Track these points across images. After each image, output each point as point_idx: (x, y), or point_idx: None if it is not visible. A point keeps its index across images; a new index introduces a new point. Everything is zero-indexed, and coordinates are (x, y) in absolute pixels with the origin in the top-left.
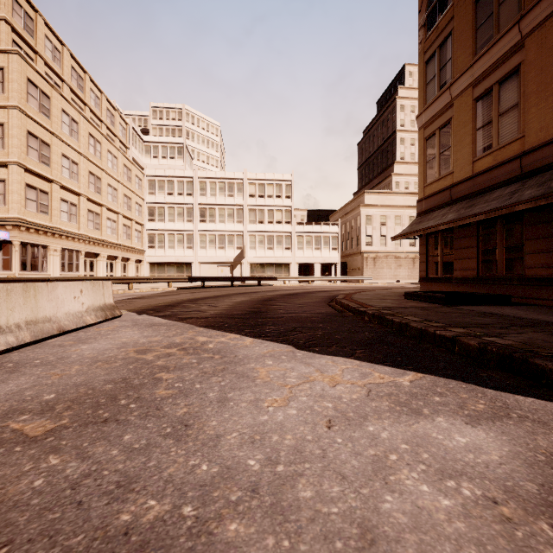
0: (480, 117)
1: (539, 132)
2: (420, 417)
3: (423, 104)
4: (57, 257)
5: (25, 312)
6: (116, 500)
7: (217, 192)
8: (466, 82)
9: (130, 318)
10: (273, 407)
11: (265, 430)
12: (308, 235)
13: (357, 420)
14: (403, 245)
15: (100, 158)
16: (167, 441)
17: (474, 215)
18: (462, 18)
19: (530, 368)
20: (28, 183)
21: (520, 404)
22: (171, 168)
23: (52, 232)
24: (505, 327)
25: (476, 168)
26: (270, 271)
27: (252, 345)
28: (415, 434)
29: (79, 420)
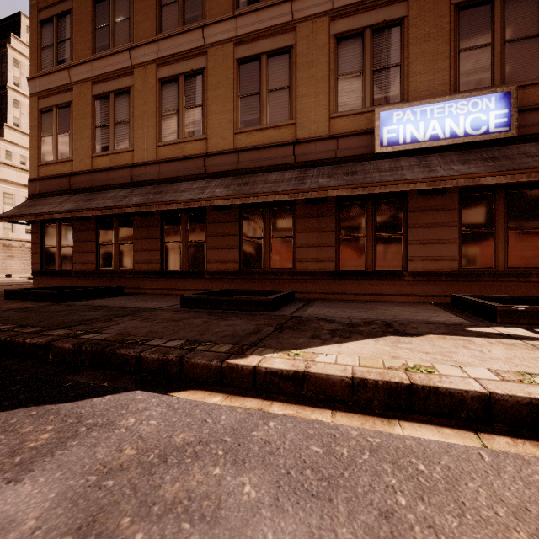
0: (99, 117)
1: (144, 152)
2: None
3: (38, 69)
4: None
5: None
6: None
7: None
8: (86, 74)
9: None
10: None
11: None
12: None
13: None
14: (18, 232)
15: None
16: None
17: (92, 209)
18: (82, 6)
19: (118, 359)
20: None
21: (95, 409)
22: None
23: None
24: (109, 320)
25: (96, 164)
26: None
27: None
28: None
29: None
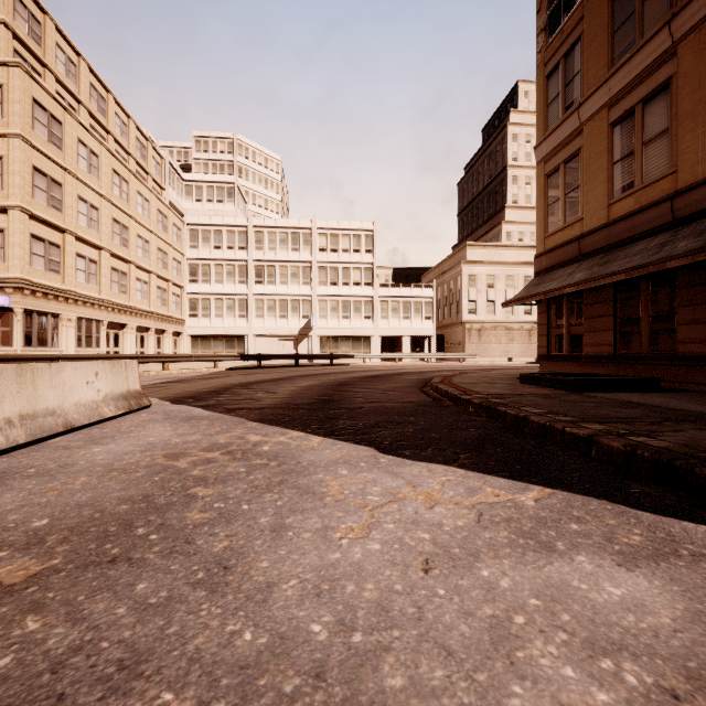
0: (618, 147)
1: (696, 166)
2: (553, 555)
3: (544, 131)
4: (71, 329)
5: (19, 403)
6: (114, 692)
7: (277, 245)
8: (599, 102)
9: (161, 409)
10: (348, 539)
11: (336, 576)
12: (394, 300)
13: (465, 559)
14: (517, 313)
15: (127, 201)
16: (197, 592)
17: (611, 274)
18: (595, 19)
19: (698, 481)
20: (33, 234)
21: (691, 535)
22: (219, 214)
23: (65, 297)
24: (657, 423)
25: (613, 213)
26: (346, 347)
27: (321, 446)
28: (548, 581)
29: (76, 559)
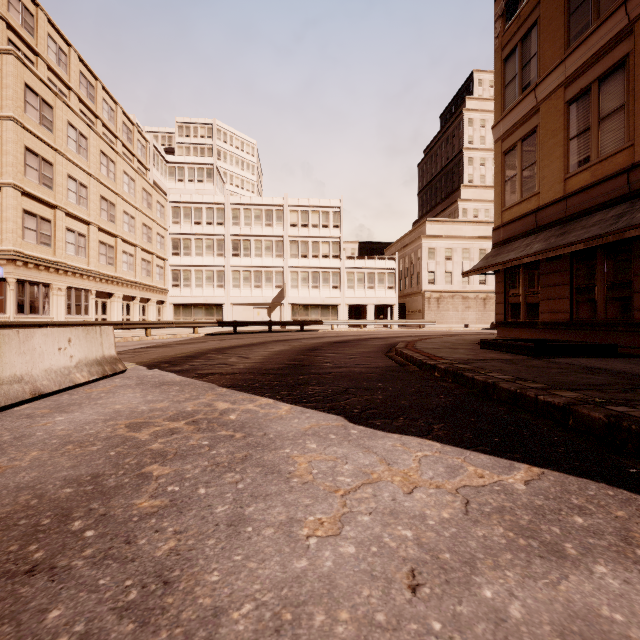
0: (575, 124)
1: None
2: (565, 564)
3: (501, 111)
4: (62, 298)
5: None
6: None
7: (252, 221)
8: (555, 81)
9: (136, 374)
10: (316, 538)
11: (302, 597)
12: (359, 271)
13: (459, 570)
14: (472, 283)
15: (114, 180)
16: (122, 625)
17: (570, 244)
18: (551, 3)
19: None
20: (25, 209)
21: None
22: (199, 193)
23: (55, 268)
24: (630, 390)
25: (569, 186)
26: (315, 314)
27: (289, 415)
28: (570, 608)
29: None
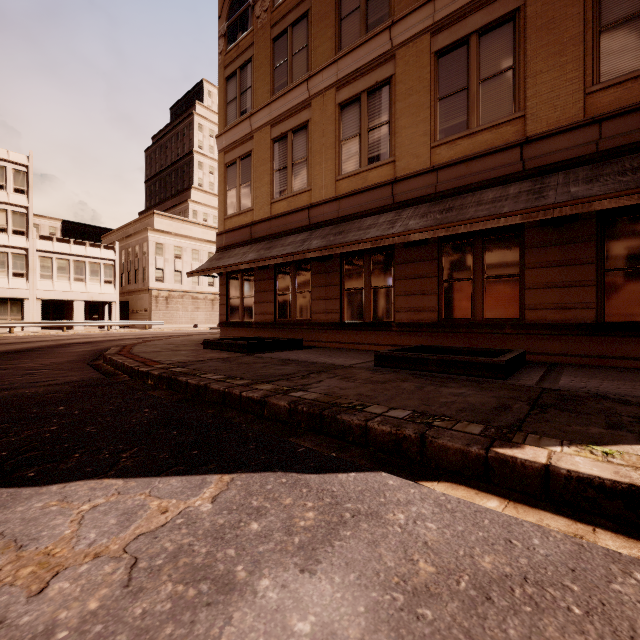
0: (278, 160)
1: (322, 190)
2: (233, 599)
3: (224, 125)
4: None
5: None
6: None
7: None
8: (265, 118)
9: None
10: None
11: None
12: (61, 257)
13: None
14: (202, 285)
15: None
16: None
17: (274, 257)
18: (262, 50)
19: (339, 426)
20: None
21: (347, 490)
22: None
23: None
24: (306, 376)
25: (274, 210)
26: None
27: None
28: None
29: None
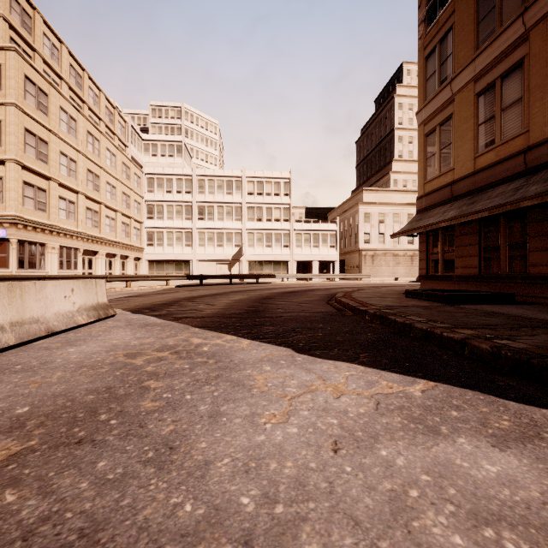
0: (482, 113)
1: (544, 127)
2: (438, 438)
3: (423, 100)
4: (55, 255)
5: (10, 313)
6: None
7: (215, 190)
8: (467, 77)
9: (124, 317)
10: (271, 424)
11: (262, 455)
12: (306, 233)
13: (367, 441)
14: (402, 243)
15: (99, 156)
16: (147, 469)
17: (477, 212)
18: (463, 12)
19: None
20: (25, 181)
21: None
22: (170, 166)
23: (50, 230)
24: (515, 329)
25: (478, 164)
26: (269, 269)
27: (249, 347)
28: (435, 460)
29: (49, 440)
